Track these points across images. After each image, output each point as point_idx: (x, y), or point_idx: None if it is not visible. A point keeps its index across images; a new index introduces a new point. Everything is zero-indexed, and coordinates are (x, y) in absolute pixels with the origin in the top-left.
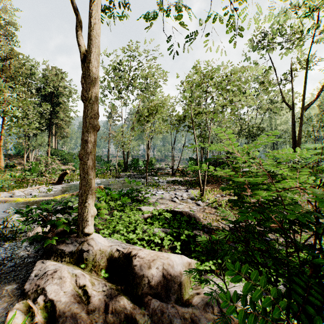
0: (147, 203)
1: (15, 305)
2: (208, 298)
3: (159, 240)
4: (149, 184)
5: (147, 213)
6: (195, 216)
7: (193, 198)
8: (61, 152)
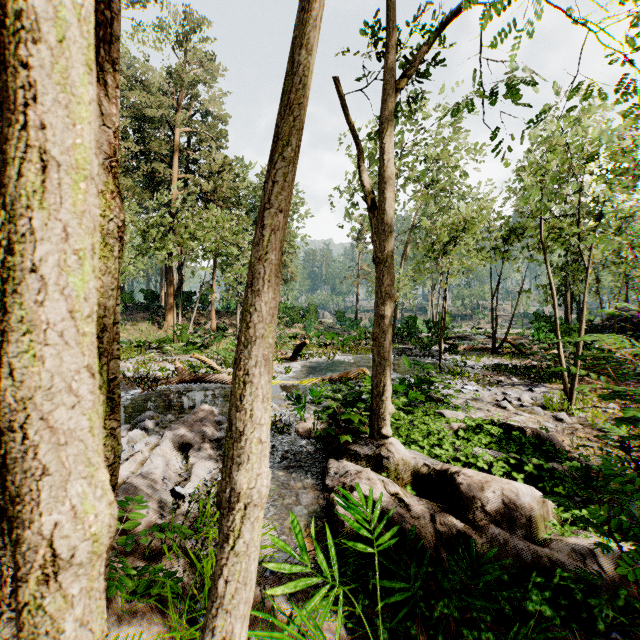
0: (449, 405)
1: (332, 494)
2: (576, 545)
3: (485, 465)
4: (445, 369)
5: (455, 422)
6: (552, 440)
7: (547, 405)
8: (283, 305)
